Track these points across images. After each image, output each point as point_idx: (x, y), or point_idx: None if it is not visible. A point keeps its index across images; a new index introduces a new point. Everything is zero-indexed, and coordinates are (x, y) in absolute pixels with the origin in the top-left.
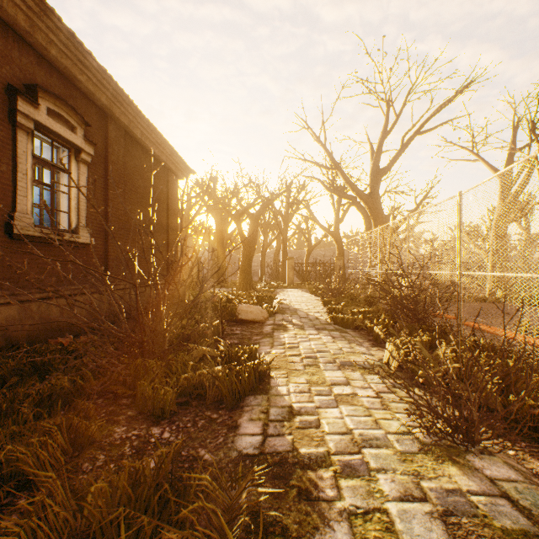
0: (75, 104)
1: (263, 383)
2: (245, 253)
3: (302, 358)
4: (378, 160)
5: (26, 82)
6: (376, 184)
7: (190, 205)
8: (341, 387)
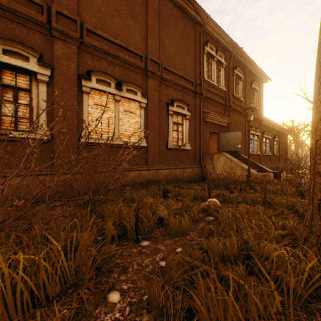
0: (276, 133)
1: None
2: None
3: None
4: None
5: (273, 135)
6: None
7: None
8: None
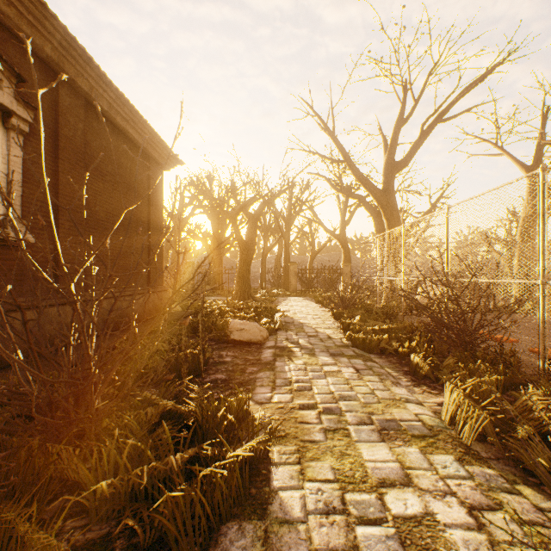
0: (2, 50)
1: (257, 480)
2: (242, 257)
3: (320, 413)
4: (393, 152)
5: None
6: (391, 180)
7: (183, 205)
8: (399, 494)
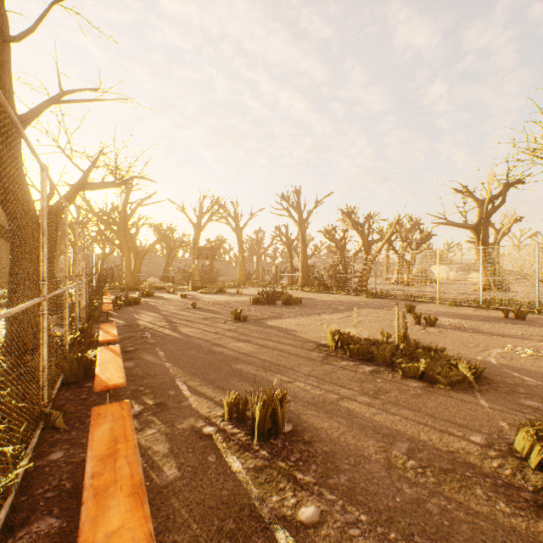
0: None
1: None
2: None
3: None
4: (124, 212)
5: None
6: (123, 226)
7: None
8: None
